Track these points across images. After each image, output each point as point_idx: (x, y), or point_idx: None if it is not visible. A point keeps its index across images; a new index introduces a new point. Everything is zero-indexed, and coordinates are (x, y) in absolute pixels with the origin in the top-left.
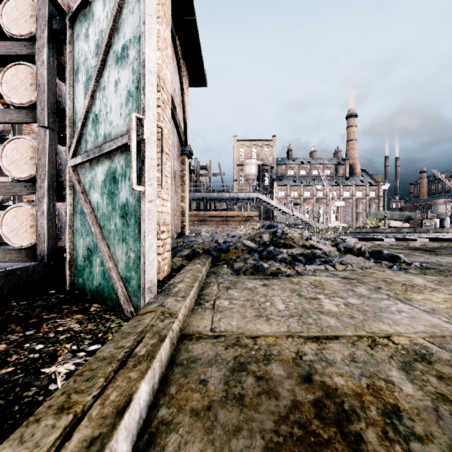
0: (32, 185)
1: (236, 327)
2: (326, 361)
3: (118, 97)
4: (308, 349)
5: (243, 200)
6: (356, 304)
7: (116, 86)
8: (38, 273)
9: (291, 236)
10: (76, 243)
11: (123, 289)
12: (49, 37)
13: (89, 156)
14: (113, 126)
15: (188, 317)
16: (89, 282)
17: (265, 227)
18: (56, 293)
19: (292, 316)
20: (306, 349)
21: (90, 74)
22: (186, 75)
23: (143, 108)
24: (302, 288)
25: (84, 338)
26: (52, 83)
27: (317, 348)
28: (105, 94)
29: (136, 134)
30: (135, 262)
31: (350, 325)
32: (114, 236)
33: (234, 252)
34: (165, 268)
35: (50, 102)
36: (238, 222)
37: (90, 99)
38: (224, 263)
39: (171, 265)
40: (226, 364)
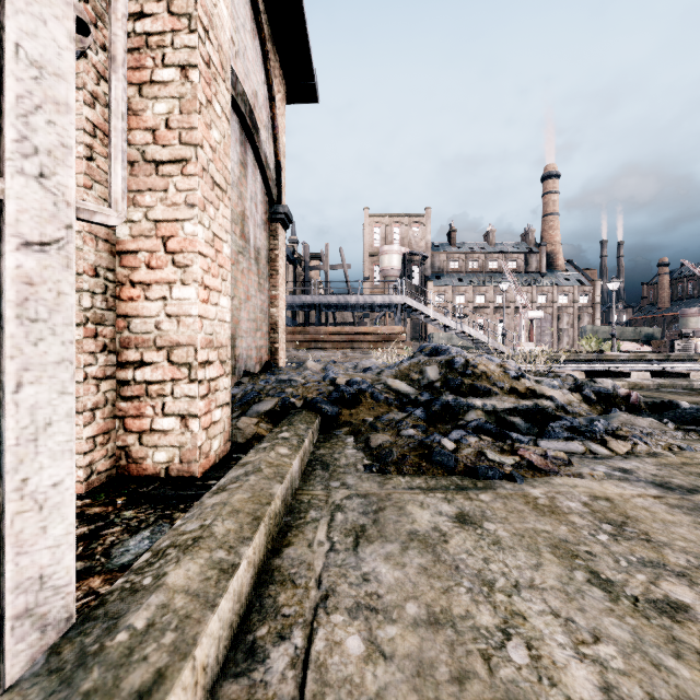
0: None
1: None
2: None
3: None
4: None
5: (380, 308)
6: None
7: None
8: None
9: (484, 371)
10: None
11: None
12: None
13: None
14: None
15: None
16: None
17: (426, 351)
18: None
19: None
20: None
21: None
22: (279, 76)
23: None
24: (583, 537)
25: None
26: None
27: None
28: None
29: None
30: None
31: None
32: None
33: (369, 405)
34: (214, 446)
35: None
36: (372, 343)
37: None
38: (348, 432)
39: (232, 435)
40: None
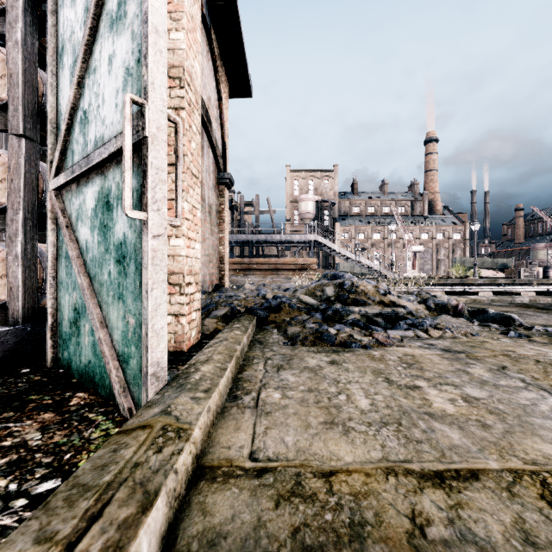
0: (3, 218)
1: (293, 448)
2: (476, 545)
3: (112, 80)
4: (432, 508)
5: (298, 244)
6: (481, 397)
7: (111, 64)
8: (6, 344)
9: (363, 290)
10: (61, 300)
11: (118, 372)
12: (26, 7)
13: (74, 172)
14: (106, 124)
15: (215, 426)
16: (76, 358)
17: (328, 277)
18: (29, 373)
19: (385, 423)
20: (426, 506)
21: (77, 53)
22: (225, 81)
23: (144, 88)
24: (390, 368)
25: (38, 464)
26: (31, 74)
27: (447, 504)
28: (96, 79)
29: (134, 130)
30: (135, 331)
31: (489, 445)
32: (108, 291)
33: (287, 311)
34: (192, 334)
35: (27, 100)
36: (291, 271)
37: (76, 88)
38: (274, 327)
39: (201, 329)
40: (276, 551)
